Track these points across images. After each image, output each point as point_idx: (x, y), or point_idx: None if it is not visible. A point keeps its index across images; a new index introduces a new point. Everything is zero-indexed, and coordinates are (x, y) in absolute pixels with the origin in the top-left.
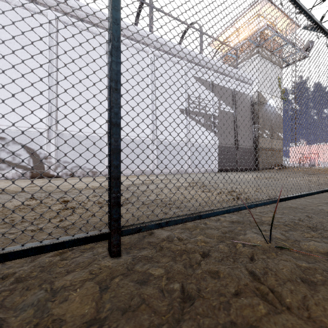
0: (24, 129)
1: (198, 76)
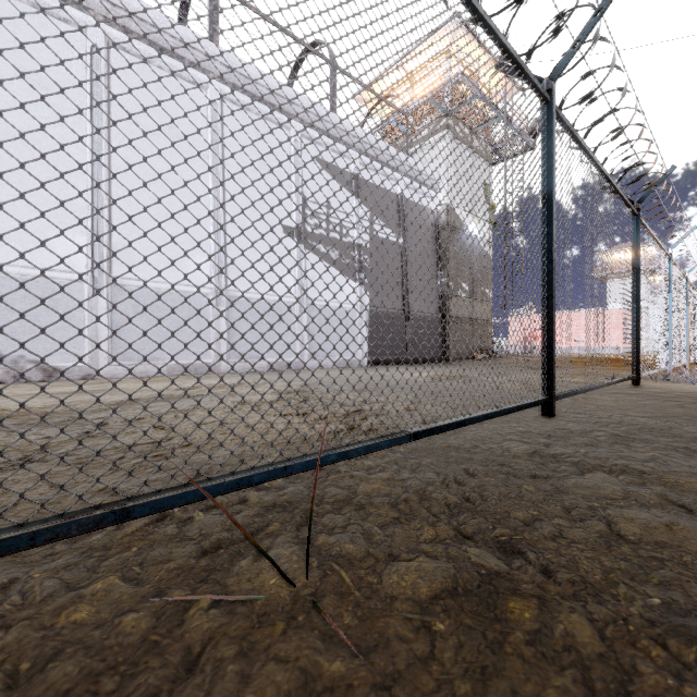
0: None
1: (325, 158)
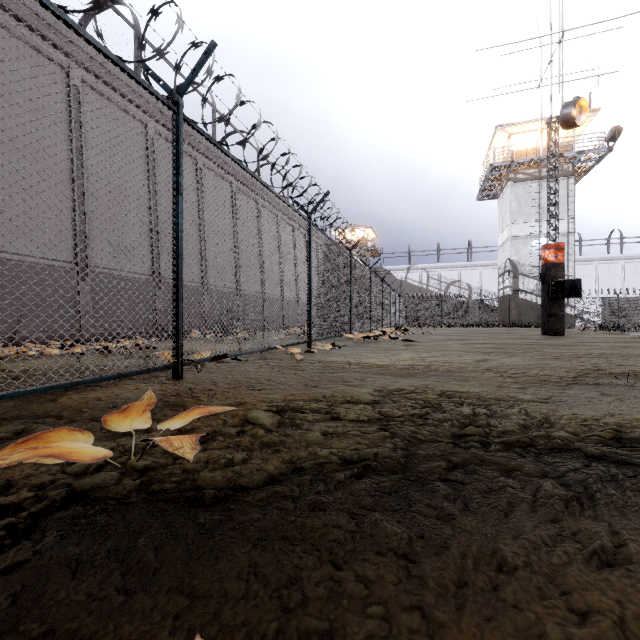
0: None
1: None
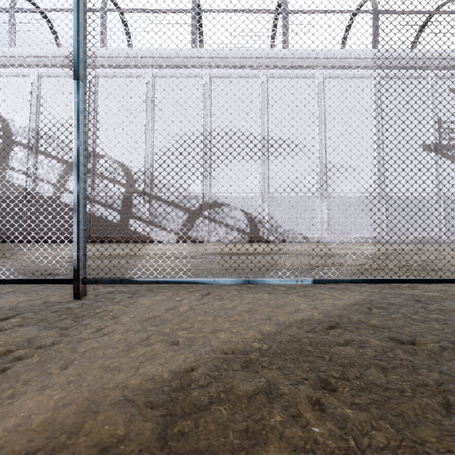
0: (243, 195)
1: None
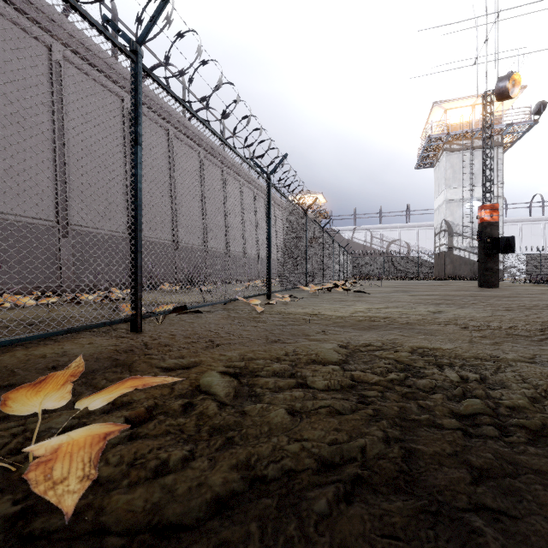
0: None
1: None
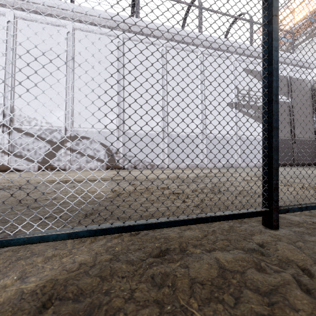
0: (102, 130)
1: (247, 67)
